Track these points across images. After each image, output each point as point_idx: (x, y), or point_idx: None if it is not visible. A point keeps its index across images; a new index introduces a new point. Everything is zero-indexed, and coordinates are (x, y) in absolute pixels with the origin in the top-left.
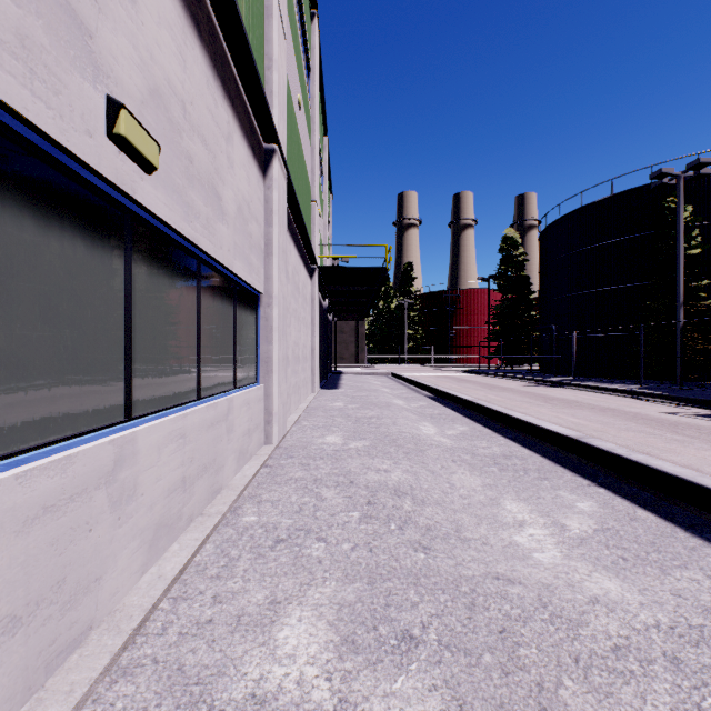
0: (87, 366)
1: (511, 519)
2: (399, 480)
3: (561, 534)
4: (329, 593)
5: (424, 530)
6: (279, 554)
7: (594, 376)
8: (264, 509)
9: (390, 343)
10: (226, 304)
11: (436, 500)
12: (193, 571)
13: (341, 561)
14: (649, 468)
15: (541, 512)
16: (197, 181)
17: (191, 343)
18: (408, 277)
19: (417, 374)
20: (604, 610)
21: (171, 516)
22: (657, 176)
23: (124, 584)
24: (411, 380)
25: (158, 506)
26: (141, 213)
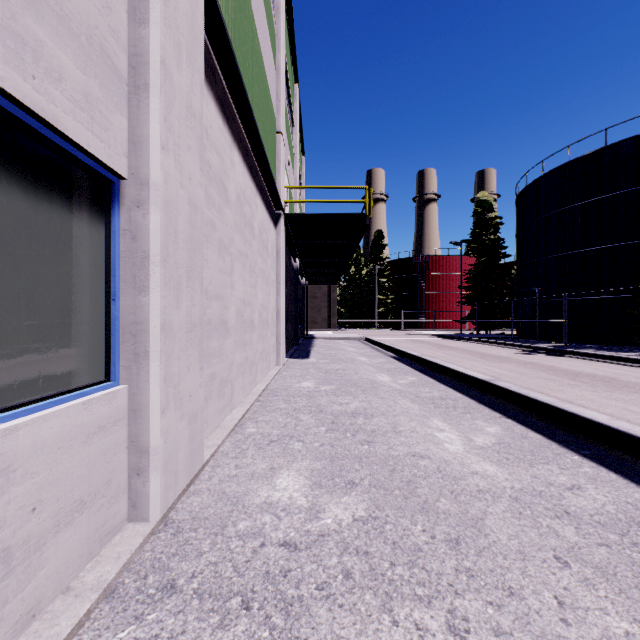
0: None
1: None
2: None
3: None
4: None
5: None
6: None
7: (585, 341)
8: None
9: (361, 308)
10: None
11: None
12: None
13: None
14: None
15: None
16: None
17: None
18: (378, 244)
19: (391, 339)
20: None
21: None
22: None
23: None
24: (389, 347)
25: None
26: None
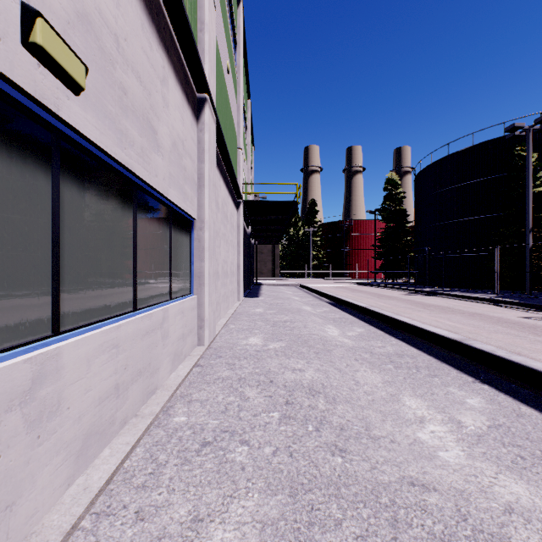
0: (2, 282)
1: (412, 415)
2: (312, 379)
3: (459, 431)
4: (252, 508)
5: (338, 430)
6: (204, 460)
7: (459, 287)
8: (194, 409)
9: (298, 262)
10: (162, 227)
11: (344, 397)
12: (121, 479)
13: (263, 468)
14: (529, 369)
15: (437, 408)
16: (131, 112)
17: (127, 260)
18: (312, 210)
19: (320, 286)
20: (521, 521)
21: (103, 422)
22: (510, 129)
23: (45, 502)
24: (316, 290)
25: (87, 415)
26: (69, 133)
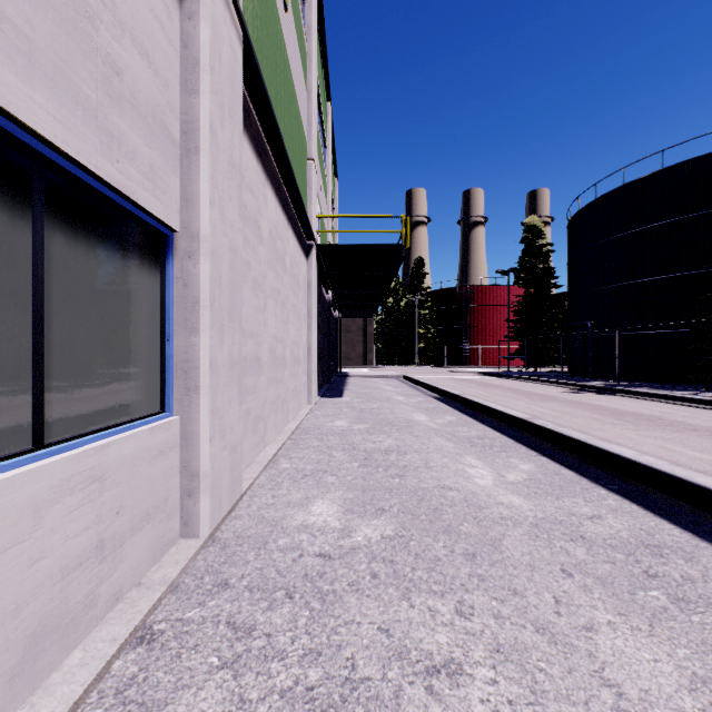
0: None
1: None
2: None
3: None
4: None
5: None
6: None
7: (640, 379)
8: None
9: (400, 343)
10: None
11: None
12: None
13: None
14: None
15: None
16: None
17: None
18: (418, 273)
19: (431, 377)
20: None
21: None
22: None
23: None
24: (429, 385)
25: None
26: None
